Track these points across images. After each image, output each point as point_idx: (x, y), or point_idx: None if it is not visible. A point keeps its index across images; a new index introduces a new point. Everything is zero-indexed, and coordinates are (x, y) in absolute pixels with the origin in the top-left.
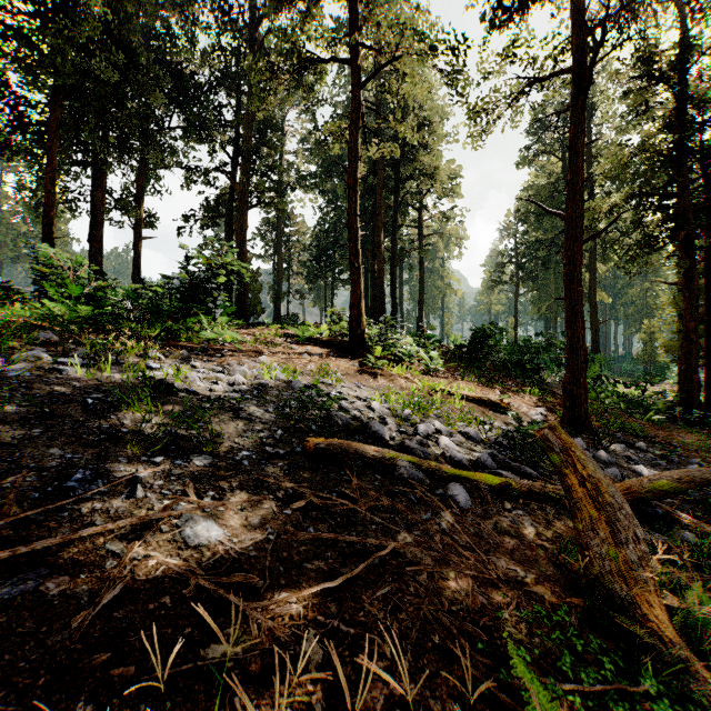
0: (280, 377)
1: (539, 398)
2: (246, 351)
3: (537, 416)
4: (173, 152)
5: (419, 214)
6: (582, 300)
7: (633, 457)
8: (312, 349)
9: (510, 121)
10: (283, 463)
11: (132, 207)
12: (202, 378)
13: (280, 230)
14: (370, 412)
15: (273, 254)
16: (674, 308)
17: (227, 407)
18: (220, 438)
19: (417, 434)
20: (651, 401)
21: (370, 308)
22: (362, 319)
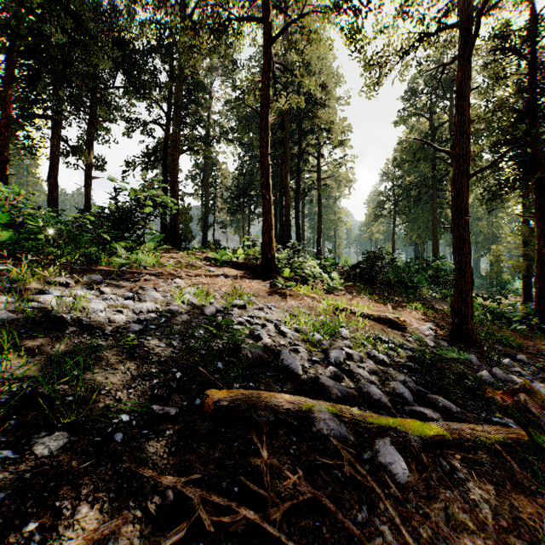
0: (192, 301)
1: (424, 312)
2: (164, 274)
3: (428, 331)
4: (118, 108)
5: (317, 161)
6: (469, 228)
7: (522, 372)
8: (229, 271)
9: (400, 74)
10: (173, 430)
11: (83, 152)
12: (107, 306)
13: (207, 173)
14: (281, 338)
15: (202, 193)
16: (521, 236)
17: (122, 342)
18: (96, 393)
19: (329, 363)
20: (508, 312)
21: (279, 236)
22: (273, 245)
